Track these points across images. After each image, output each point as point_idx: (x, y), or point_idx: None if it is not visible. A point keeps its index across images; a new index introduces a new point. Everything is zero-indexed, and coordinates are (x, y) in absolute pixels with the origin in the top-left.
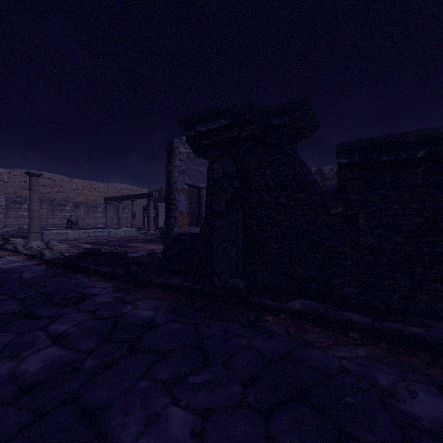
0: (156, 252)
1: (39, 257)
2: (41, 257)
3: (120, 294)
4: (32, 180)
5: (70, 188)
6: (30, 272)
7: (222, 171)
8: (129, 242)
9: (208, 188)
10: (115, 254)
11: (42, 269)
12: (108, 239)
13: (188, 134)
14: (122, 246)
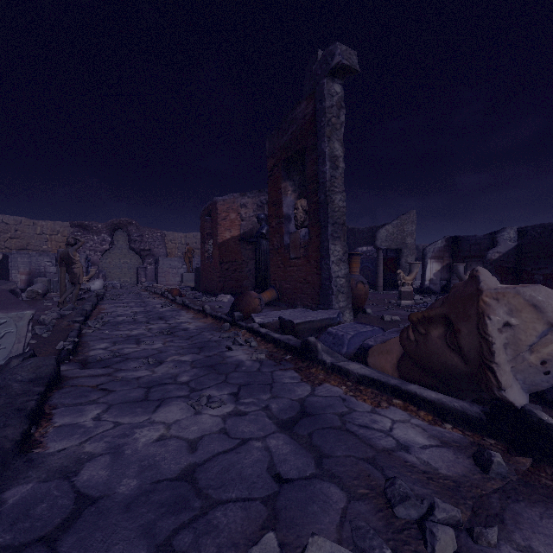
0: None
1: None
2: None
3: None
4: None
5: None
6: None
7: None
8: None
9: None
10: None
11: None
12: None
13: None
14: None
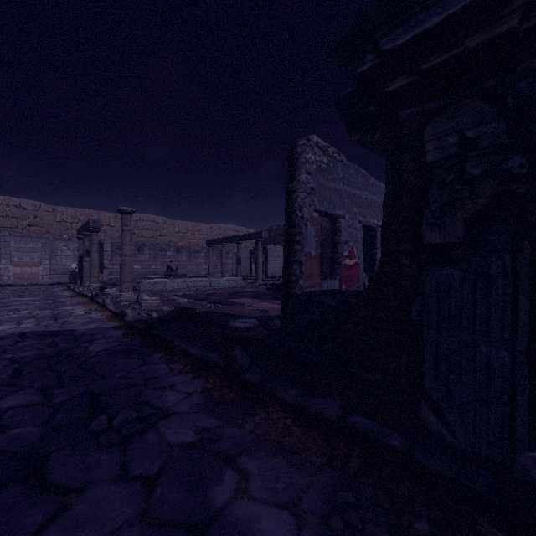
0: (272, 319)
1: (121, 316)
2: (123, 317)
3: (213, 420)
4: (123, 218)
5: (173, 231)
6: (101, 341)
7: (455, 140)
8: (233, 296)
9: (389, 199)
10: (213, 317)
11: (117, 337)
12: (208, 291)
13: (355, 72)
14: (224, 303)
